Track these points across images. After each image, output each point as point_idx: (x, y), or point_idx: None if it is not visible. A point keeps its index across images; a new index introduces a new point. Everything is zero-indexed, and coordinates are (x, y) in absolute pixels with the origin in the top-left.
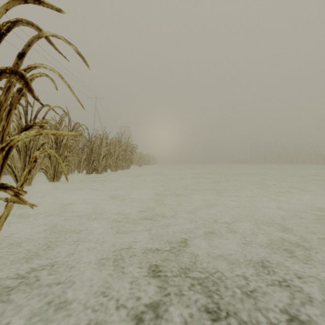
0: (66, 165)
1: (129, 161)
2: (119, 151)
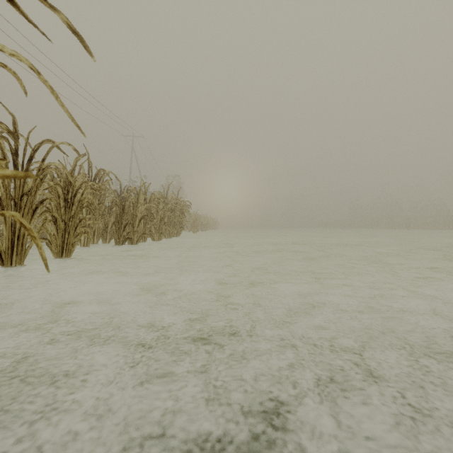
0: (81, 233)
1: (179, 226)
2: (164, 211)
